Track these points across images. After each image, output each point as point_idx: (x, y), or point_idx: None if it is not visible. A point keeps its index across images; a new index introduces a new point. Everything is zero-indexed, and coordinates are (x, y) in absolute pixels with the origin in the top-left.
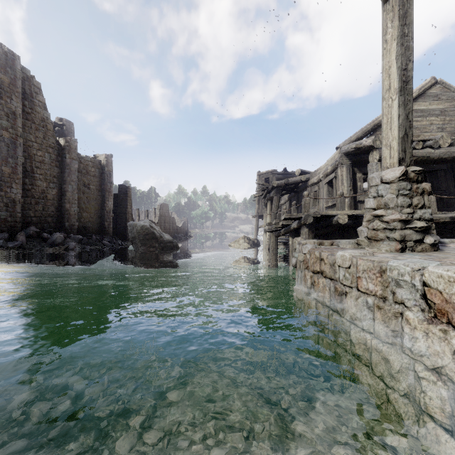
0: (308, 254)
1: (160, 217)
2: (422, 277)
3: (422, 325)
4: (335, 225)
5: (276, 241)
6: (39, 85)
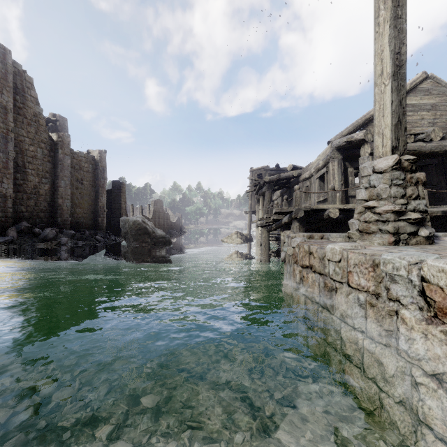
0: (297, 248)
1: (154, 213)
2: (420, 272)
3: (420, 326)
4: (326, 219)
5: (268, 236)
6: (31, 80)
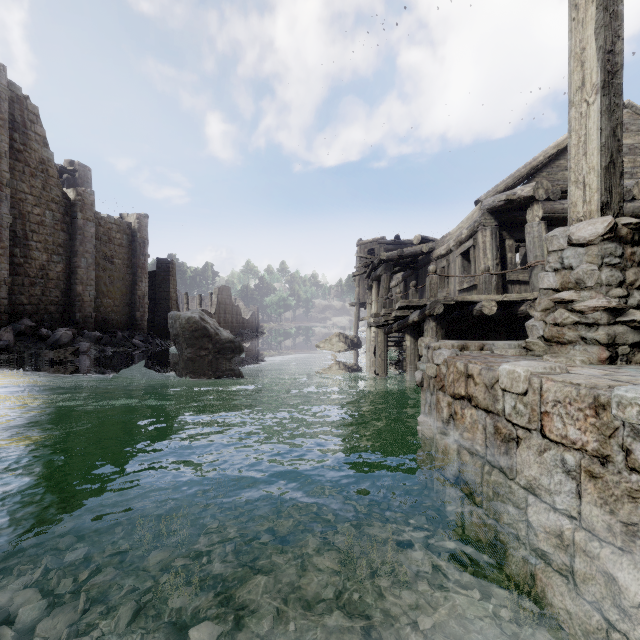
0: (443, 366)
1: (218, 306)
2: None
3: None
4: (476, 316)
5: (385, 340)
6: (36, 110)
